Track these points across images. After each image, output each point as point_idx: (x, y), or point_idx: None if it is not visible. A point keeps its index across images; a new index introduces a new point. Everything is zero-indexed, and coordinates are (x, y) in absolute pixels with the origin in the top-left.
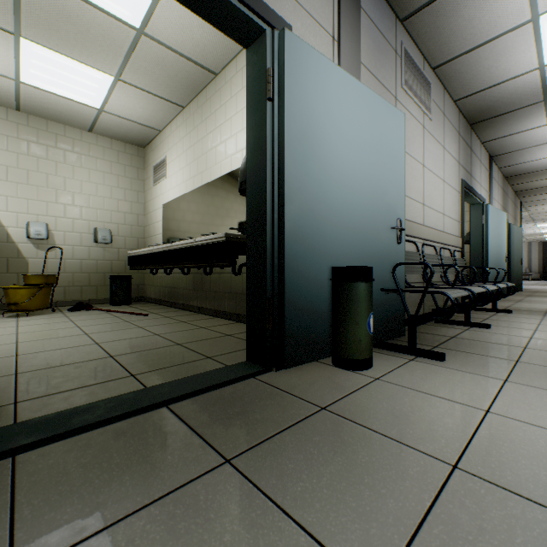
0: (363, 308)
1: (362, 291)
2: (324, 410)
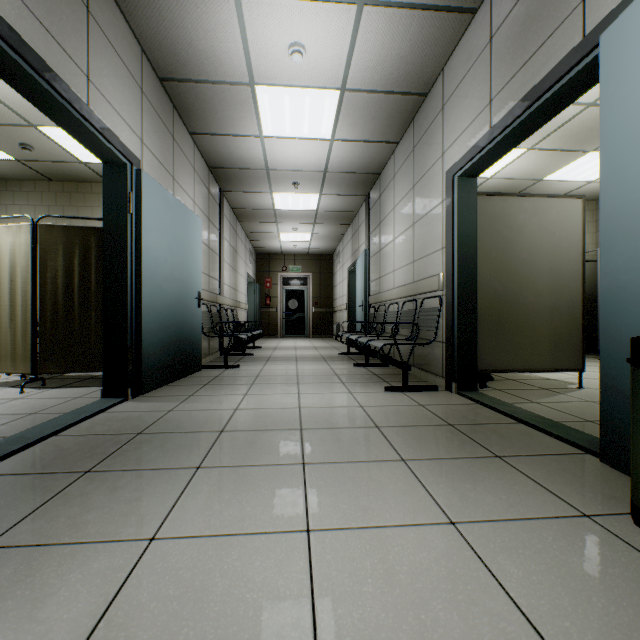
0: (634, 413)
1: (633, 381)
2: (493, 455)
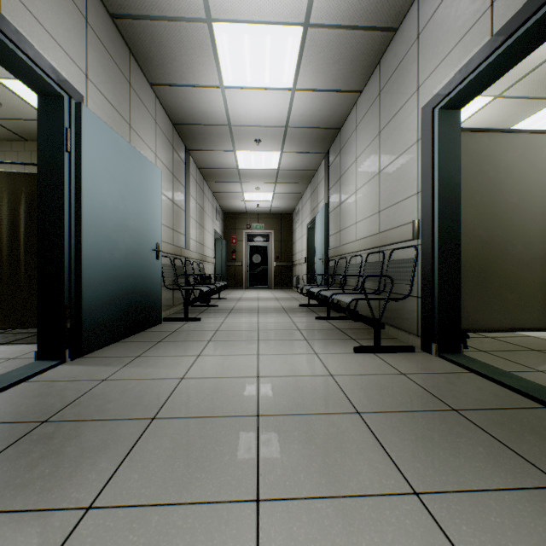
0: None
1: None
2: None
